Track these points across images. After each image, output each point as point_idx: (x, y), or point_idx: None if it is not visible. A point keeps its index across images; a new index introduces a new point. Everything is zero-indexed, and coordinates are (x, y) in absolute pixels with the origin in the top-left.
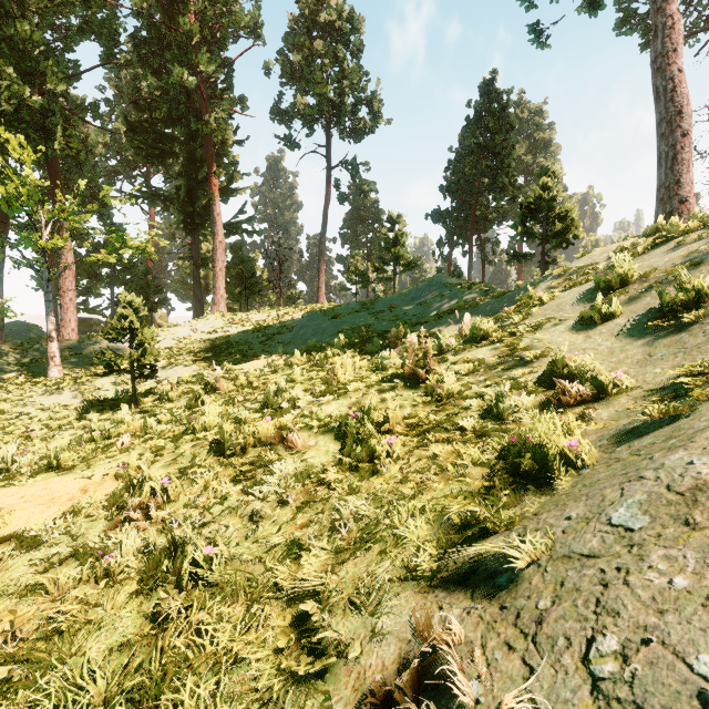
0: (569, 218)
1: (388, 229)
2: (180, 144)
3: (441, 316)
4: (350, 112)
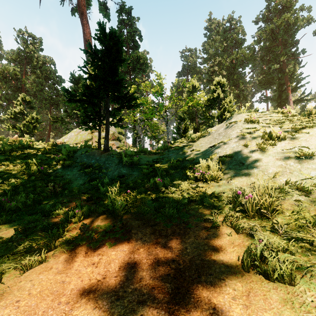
0: None
1: None
2: (275, 80)
3: None
4: None
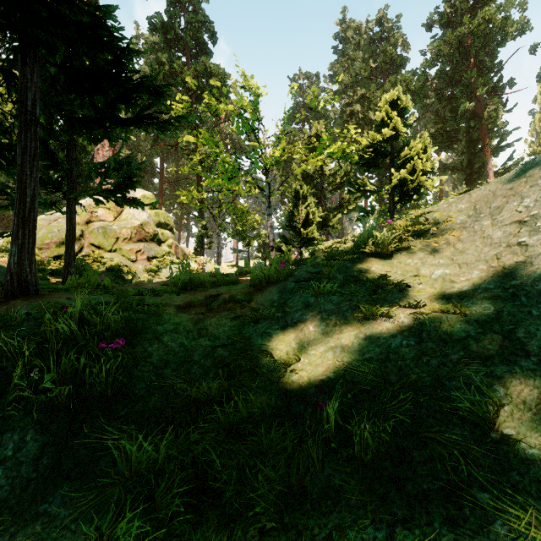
0: None
1: None
2: (462, 135)
3: None
4: None
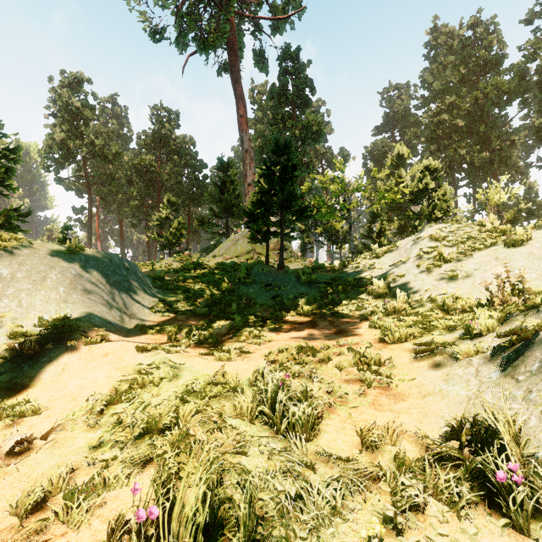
0: None
1: None
2: None
3: None
4: None
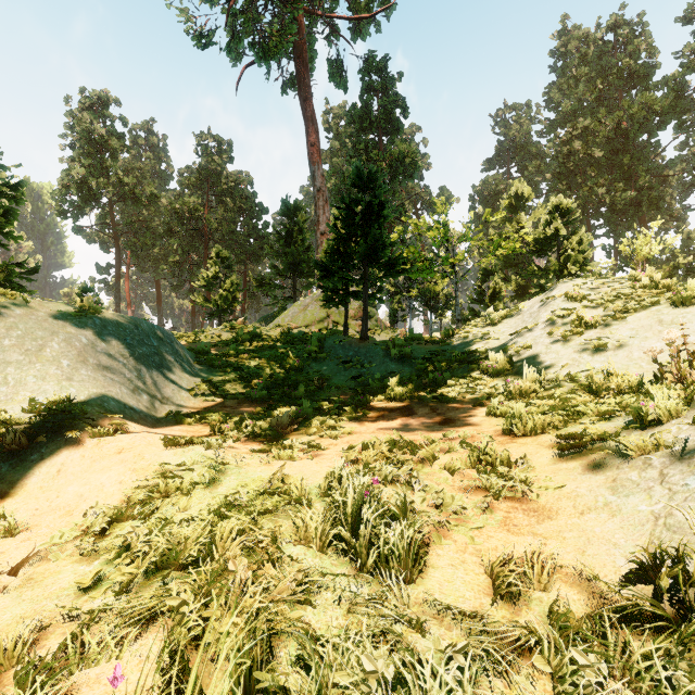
0: None
1: None
2: None
3: None
4: None
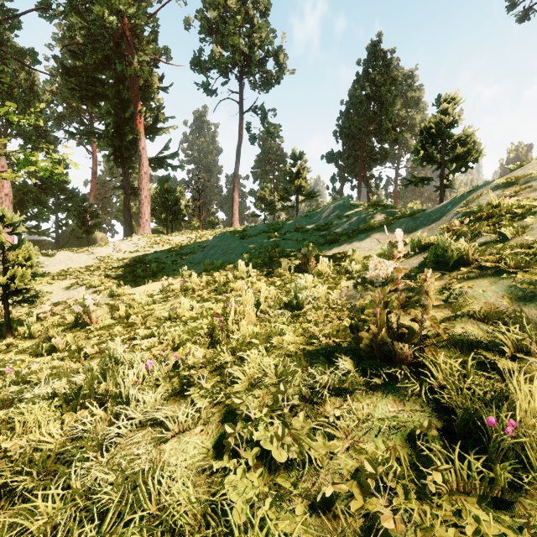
0: (471, 141)
1: (291, 165)
2: (109, 87)
3: (350, 235)
4: (259, 64)
